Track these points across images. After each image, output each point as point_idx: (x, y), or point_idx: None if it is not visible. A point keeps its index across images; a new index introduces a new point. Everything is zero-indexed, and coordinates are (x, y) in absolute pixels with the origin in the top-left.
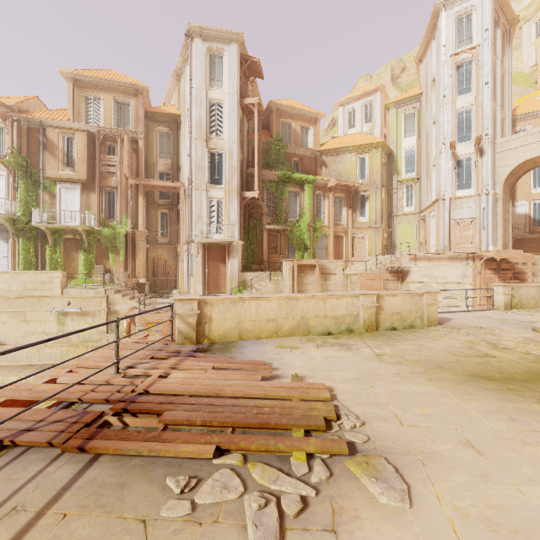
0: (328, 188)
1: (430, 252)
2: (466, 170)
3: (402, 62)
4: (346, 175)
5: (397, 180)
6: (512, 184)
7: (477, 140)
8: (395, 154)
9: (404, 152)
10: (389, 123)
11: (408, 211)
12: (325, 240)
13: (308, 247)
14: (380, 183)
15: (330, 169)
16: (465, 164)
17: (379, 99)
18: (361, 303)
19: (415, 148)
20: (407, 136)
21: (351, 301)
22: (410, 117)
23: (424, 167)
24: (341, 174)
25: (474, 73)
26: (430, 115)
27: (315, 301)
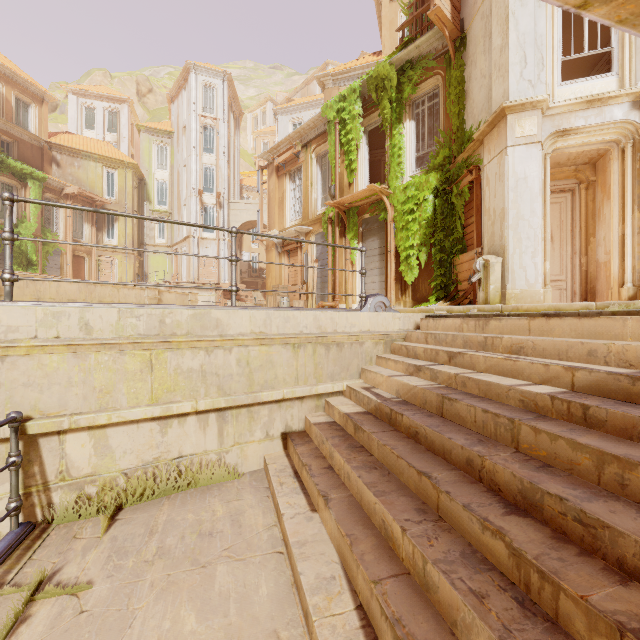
0: (65, 194)
1: (184, 281)
2: (210, 216)
3: (150, 83)
4: (89, 186)
5: (150, 209)
6: (240, 237)
7: (219, 195)
8: (147, 181)
9: (157, 182)
10: (141, 146)
11: (161, 243)
12: (59, 258)
13: (34, 263)
14: (133, 207)
15: (65, 170)
16: (210, 211)
17: (126, 113)
18: (147, 295)
19: (167, 183)
20: (160, 167)
21: (139, 293)
22: (162, 150)
23: (176, 204)
24: (82, 182)
25: (216, 140)
26: (182, 157)
27: (111, 289)
